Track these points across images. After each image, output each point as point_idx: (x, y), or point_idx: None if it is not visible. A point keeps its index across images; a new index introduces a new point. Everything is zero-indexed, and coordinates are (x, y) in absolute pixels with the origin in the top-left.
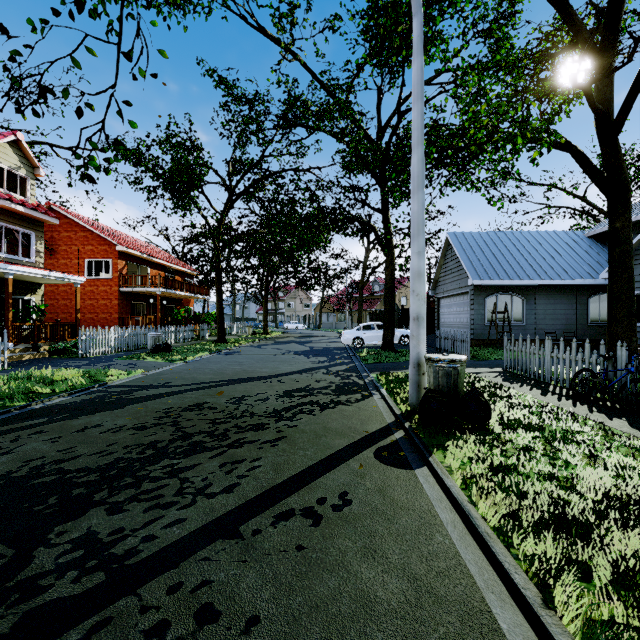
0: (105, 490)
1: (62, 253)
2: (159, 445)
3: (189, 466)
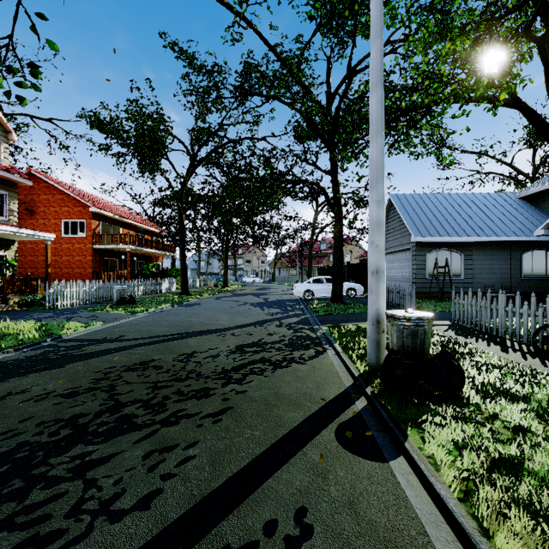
0: None
1: (41, 214)
2: (80, 421)
3: (105, 457)
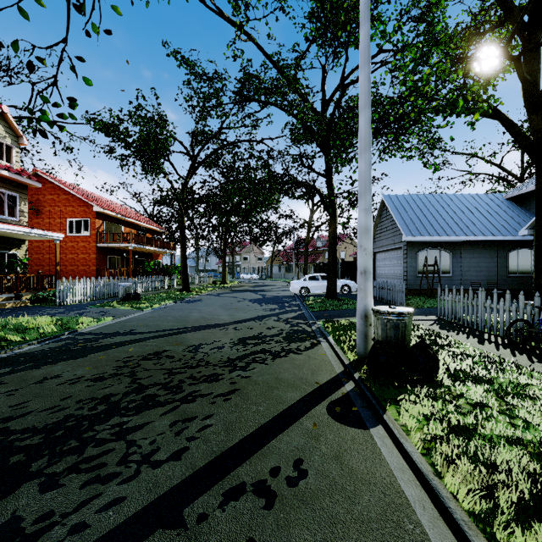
0: (45, 457)
1: (47, 213)
2: (112, 399)
3: (139, 425)
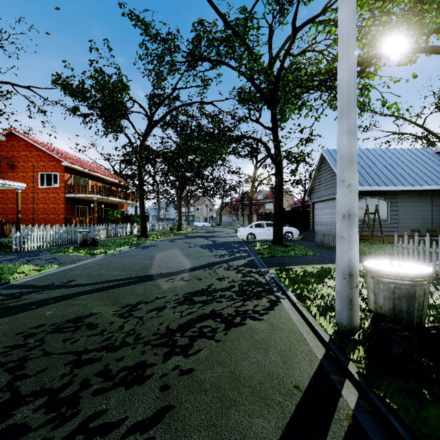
0: None
1: (20, 168)
2: None
3: None
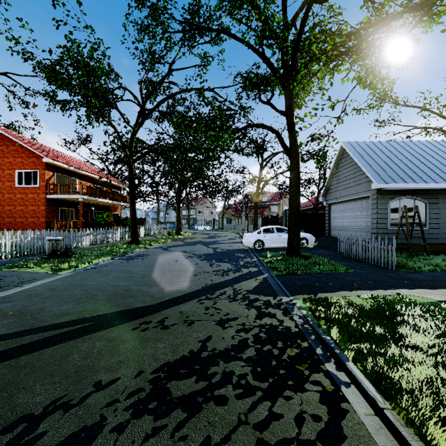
0: None
1: None
2: None
3: None
